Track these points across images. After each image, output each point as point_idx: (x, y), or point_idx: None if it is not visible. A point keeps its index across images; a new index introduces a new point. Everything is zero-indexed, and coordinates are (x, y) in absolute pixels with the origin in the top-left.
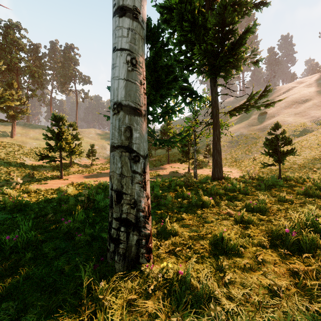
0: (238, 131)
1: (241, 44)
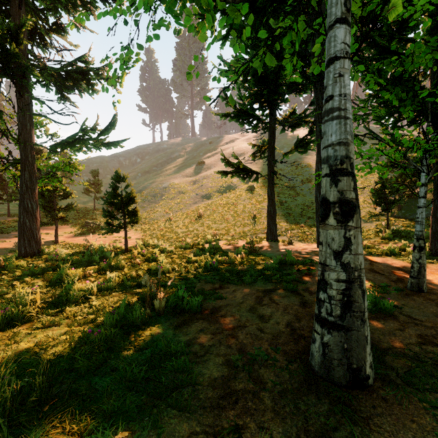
0: (168, 182)
1: None
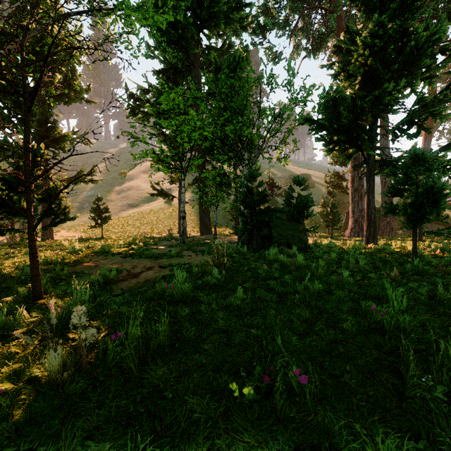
0: (93, 190)
1: (62, 140)
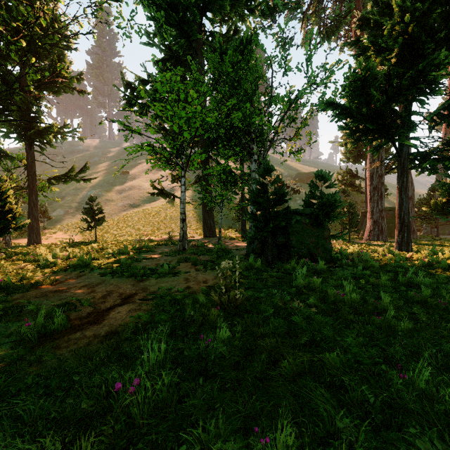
0: (94, 190)
1: (47, 133)
